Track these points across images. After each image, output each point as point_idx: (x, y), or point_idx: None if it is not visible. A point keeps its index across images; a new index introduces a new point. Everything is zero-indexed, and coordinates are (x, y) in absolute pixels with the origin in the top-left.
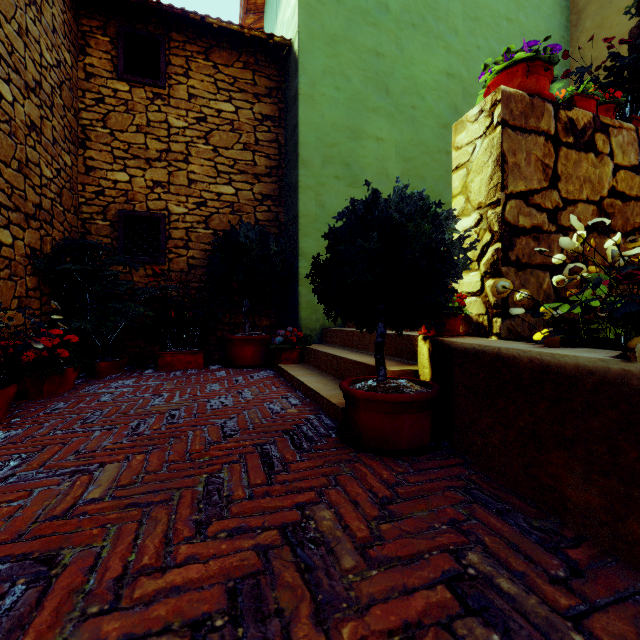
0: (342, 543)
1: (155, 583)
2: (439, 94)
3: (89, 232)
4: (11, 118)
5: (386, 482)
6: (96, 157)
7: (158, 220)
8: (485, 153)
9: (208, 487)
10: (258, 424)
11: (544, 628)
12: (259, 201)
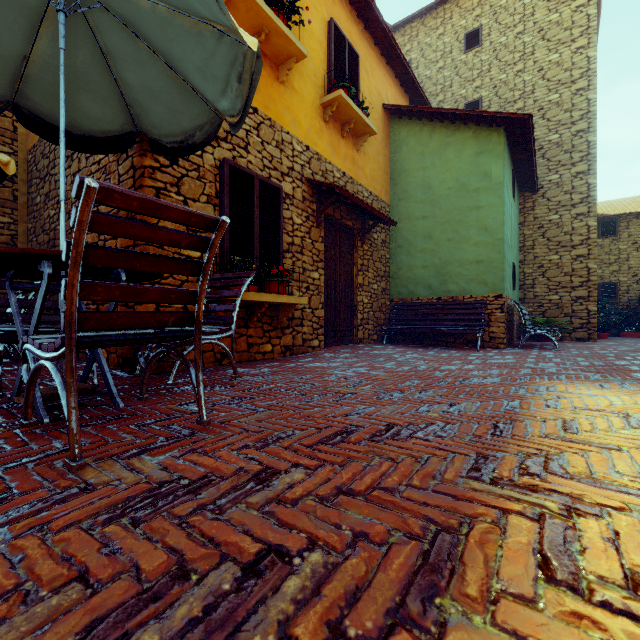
0: None
1: None
2: None
3: None
4: None
5: None
6: None
7: (614, 284)
8: None
9: None
10: None
11: None
12: None
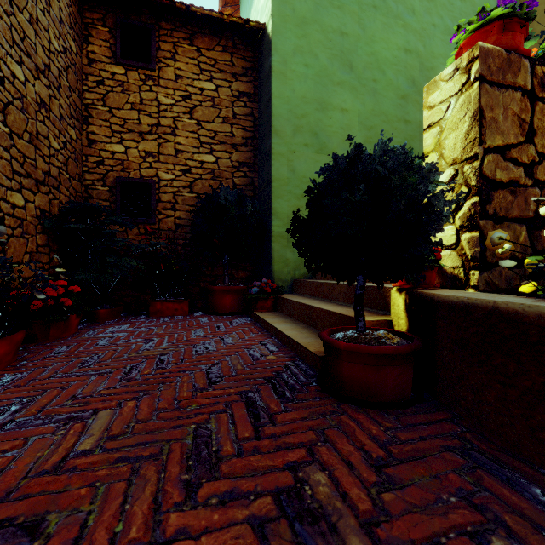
0: (344, 517)
1: None
2: (398, 68)
3: (91, 196)
4: (23, 96)
5: (376, 439)
6: (97, 131)
7: (149, 185)
8: (461, 109)
9: (196, 440)
10: (241, 370)
11: None
12: (236, 168)
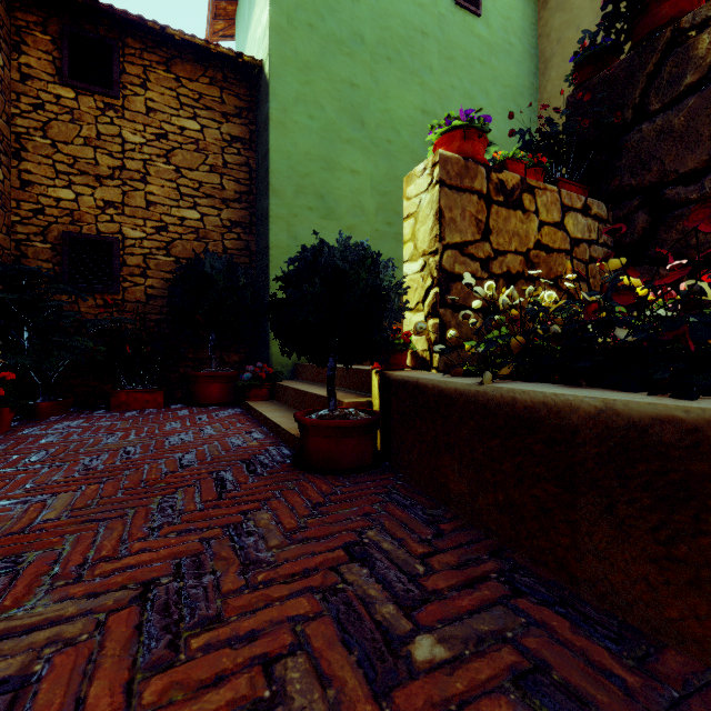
0: (273, 532)
1: (113, 565)
2: (414, 130)
3: (25, 255)
4: None
5: (323, 493)
6: (34, 170)
7: (110, 244)
8: (428, 207)
9: (162, 505)
10: (217, 456)
11: (400, 564)
12: (228, 228)
